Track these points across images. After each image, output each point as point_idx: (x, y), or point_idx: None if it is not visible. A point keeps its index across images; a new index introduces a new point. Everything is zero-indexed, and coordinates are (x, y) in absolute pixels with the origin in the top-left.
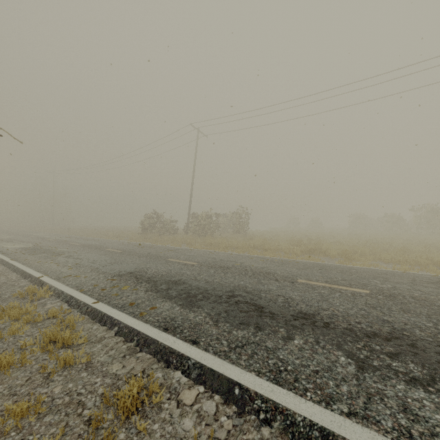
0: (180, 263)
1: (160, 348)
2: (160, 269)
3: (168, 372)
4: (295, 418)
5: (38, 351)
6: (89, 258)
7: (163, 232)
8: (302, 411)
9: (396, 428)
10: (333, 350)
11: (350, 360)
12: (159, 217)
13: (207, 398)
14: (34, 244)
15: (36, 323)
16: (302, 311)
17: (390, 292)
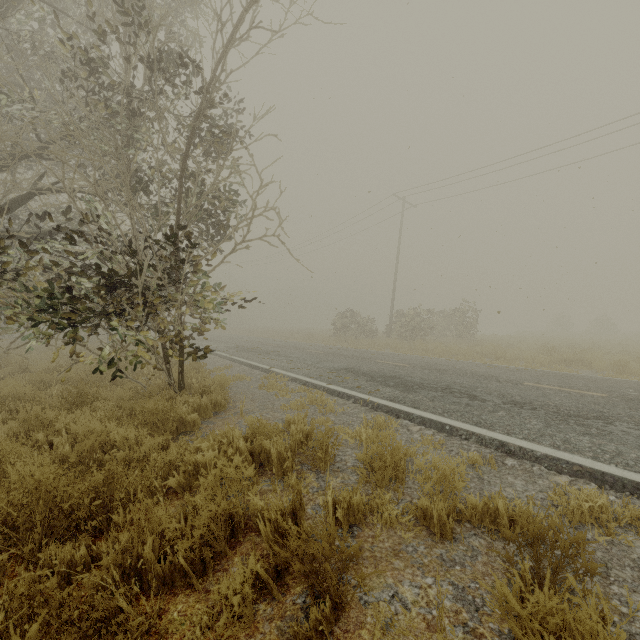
0: (390, 364)
1: (390, 409)
2: (372, 368)
3: (398, 419)
4: (484, 437)
5: (307, 405)
6: (297, 356)
7: (359, 334)
8: (490, 435)
9: (551, 444)
10: (529, 419)
11: (541, 423)
12: (354, 316)
13: (427, 430)
14: (235, 344)
15: (292, 394)
16: (514, 400)
17: (635, 397)
